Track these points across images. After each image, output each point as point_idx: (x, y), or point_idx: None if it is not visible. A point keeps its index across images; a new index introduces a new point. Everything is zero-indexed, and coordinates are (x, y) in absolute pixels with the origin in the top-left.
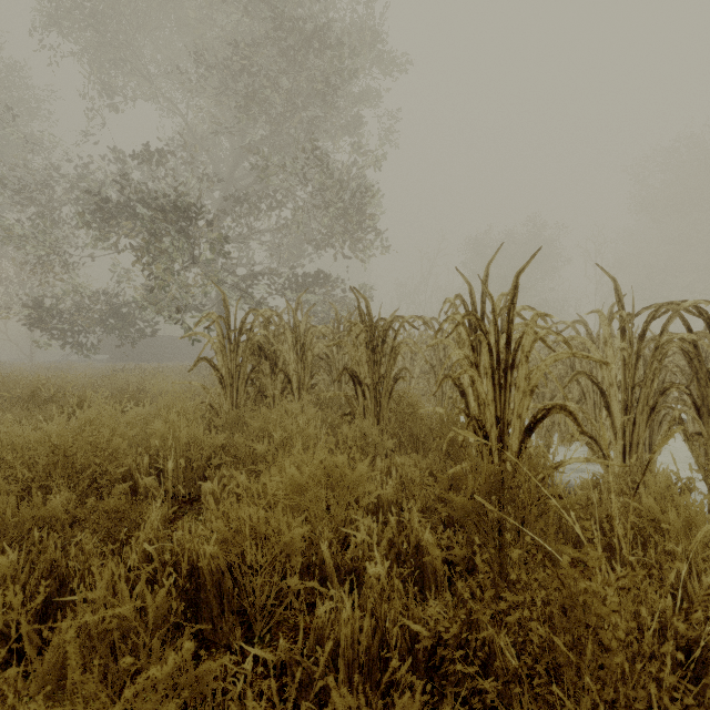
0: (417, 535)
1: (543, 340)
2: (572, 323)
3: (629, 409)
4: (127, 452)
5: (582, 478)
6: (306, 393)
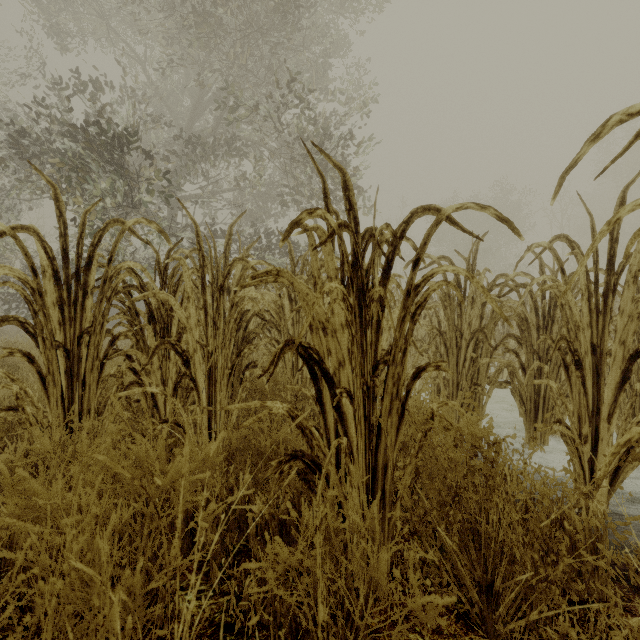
0: None
1: None
2: None
3: None
4: None
5: None
6: (219, 387)
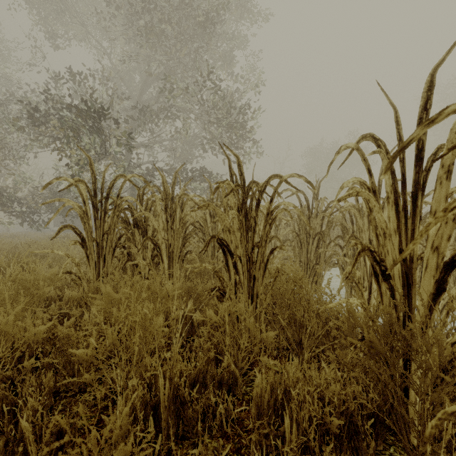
0: None
1: None
2: None
3: None
4: None
5: None
6: (175, 262)
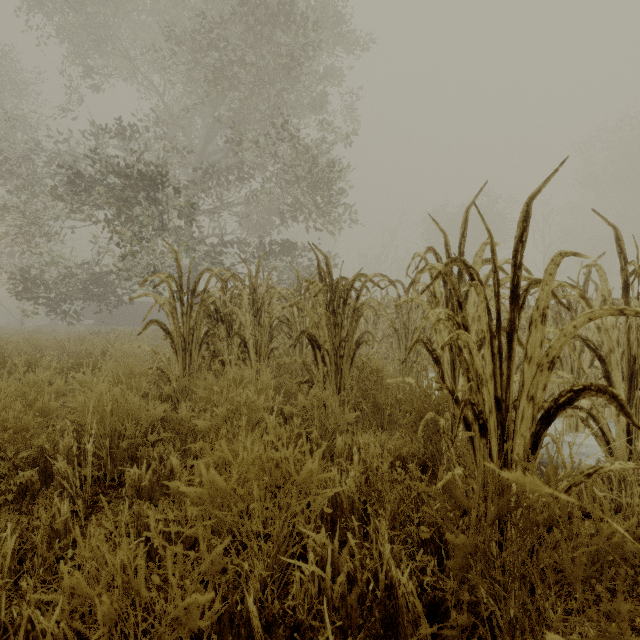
0: (389, 570)
1: (554, 293)
2: None
3: (639, 381)
4: (40, 430)
5: (580, 462)
6: (263, 358)
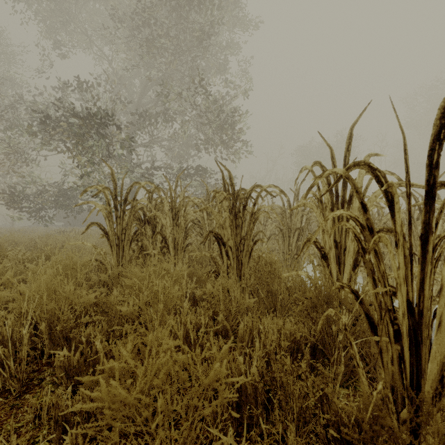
0: None
1: None
2: (402, 193)
3: None
4: None
5: None
6: (180, 251)
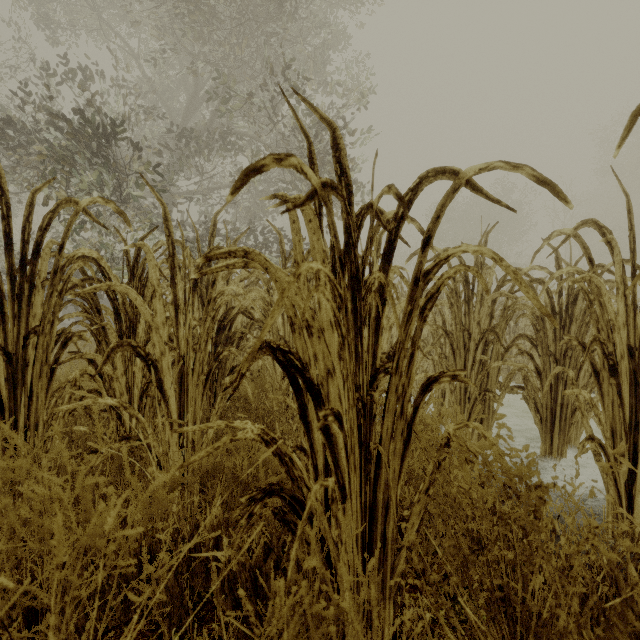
0: None
1: None
2: None
3: None
4: None
5: None
6: (190, 397)
